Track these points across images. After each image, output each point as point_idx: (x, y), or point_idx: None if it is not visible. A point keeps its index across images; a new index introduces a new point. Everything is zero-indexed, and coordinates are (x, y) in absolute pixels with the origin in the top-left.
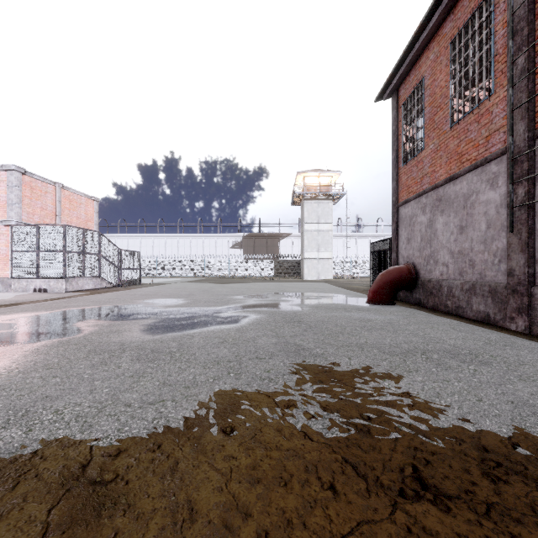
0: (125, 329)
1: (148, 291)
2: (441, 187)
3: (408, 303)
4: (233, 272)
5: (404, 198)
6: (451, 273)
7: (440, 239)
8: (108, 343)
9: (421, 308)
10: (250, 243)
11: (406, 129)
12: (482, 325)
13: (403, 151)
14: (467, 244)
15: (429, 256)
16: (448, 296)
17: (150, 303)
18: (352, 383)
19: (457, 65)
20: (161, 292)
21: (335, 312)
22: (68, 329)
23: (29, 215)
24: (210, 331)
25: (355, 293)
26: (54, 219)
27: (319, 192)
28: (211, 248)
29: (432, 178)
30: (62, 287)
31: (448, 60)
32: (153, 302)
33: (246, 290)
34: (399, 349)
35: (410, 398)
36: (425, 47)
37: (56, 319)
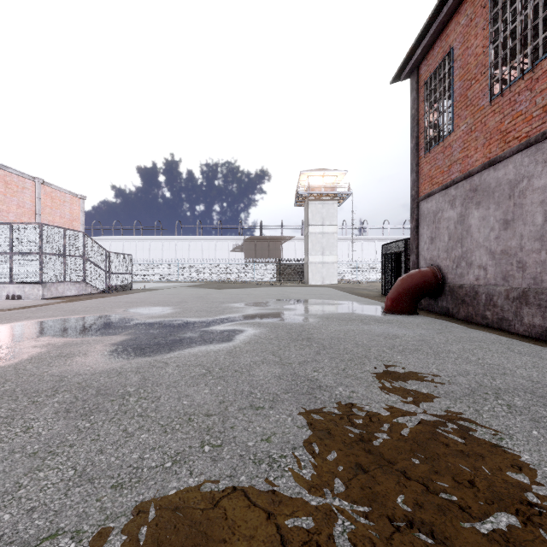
0: (81, 351)
1: (136, 297)
2: (477, 175)
3: (432, 312)
4: (233, 277)
5: (427, 191)
6: (491, 278)
7: (476, 237)
8: (42, 376)
9: (450, 318)
10: (252, 246)
11: (429, 111)
12: (540, 344)
13: (425, 137)
14: (515, 241)
15: (459, 258)
16: (487, 305)
17: (131, 312)
18: (416, 472)
19: (500, 23)
20: (150, 299)
21: (351, 324)
22: (5, 351)
23: (3, 213)
24: (192, 355)
25: (366, 300)
26: (33, 218)
27: (324, 192)
28: (210, 251)
29: (464, 165)
30: (38, 294)
31: (486, 20)
32: (135, 311)
33: (246, 296)
34: (458, 387)
35: (543, 519)
36: (455, 11)
37: (1, 336)
